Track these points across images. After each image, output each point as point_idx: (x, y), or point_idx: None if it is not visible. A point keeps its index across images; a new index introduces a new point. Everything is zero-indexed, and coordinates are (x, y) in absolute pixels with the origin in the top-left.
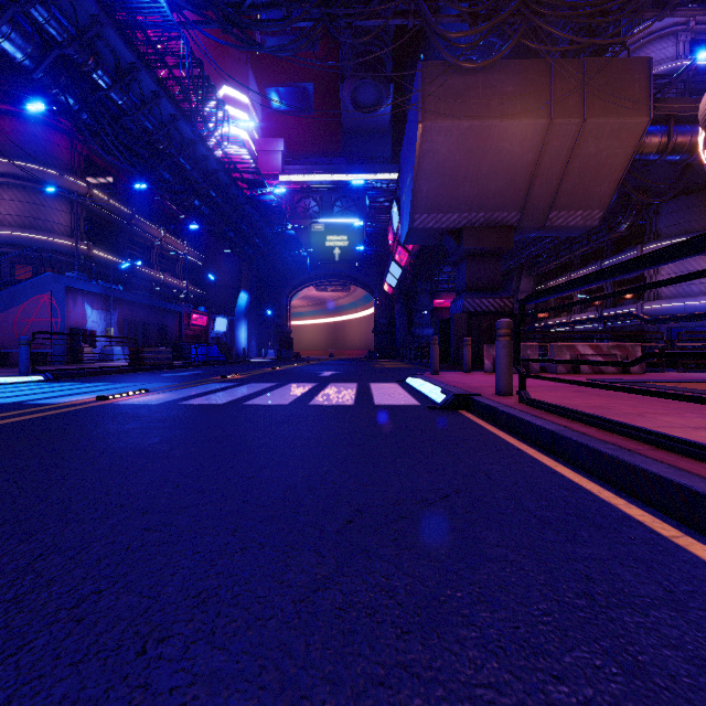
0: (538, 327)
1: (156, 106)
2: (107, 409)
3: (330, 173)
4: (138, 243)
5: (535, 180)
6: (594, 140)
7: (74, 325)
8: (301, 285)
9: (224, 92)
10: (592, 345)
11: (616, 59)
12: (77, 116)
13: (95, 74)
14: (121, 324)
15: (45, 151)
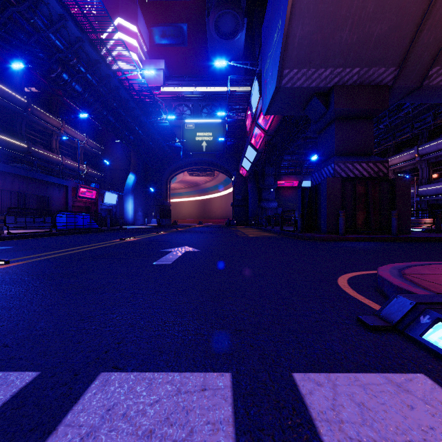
0: None
1: None
2: None
3: (199, 86)
4: (38, 130)
5: (425, 22)
6: None
7: None
8: (177, 170)
9: (118, 22)
10: None
11: None
12: None
13: None
14: None
15: None
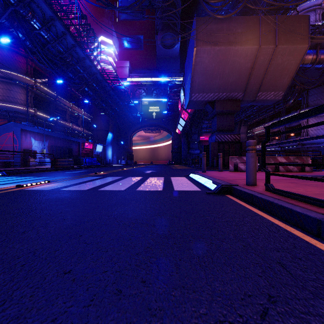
0: (283, 142)
1: (64, 39)
2: (15, 194)
3: (151, 77)
4: (59, 109)
5: (251, 76)
6: (280, 56)
7: (25, 148)
8: (137, 129)
9: (101, 39)
10: (285, 157)
11: (292, 15)
12: (24, 43)
13: (32, 21)
14: (50, 148)
15: (13, 64)
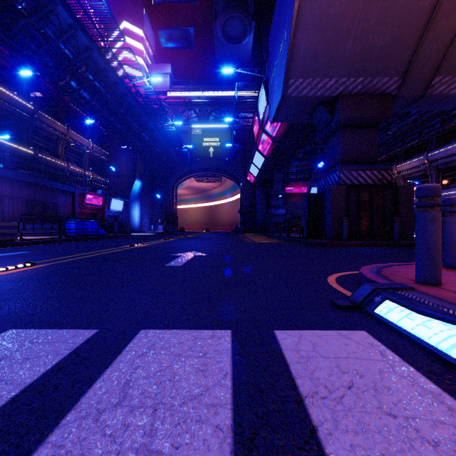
0: None
1: None
2: None
3: (206, 90)
4: (44, 136)
5: (427, 34)
6: None
7: None
8: (184, 176)
9: (124, 26)
10: None
11: None
12: None
13: None
14: None
15: None
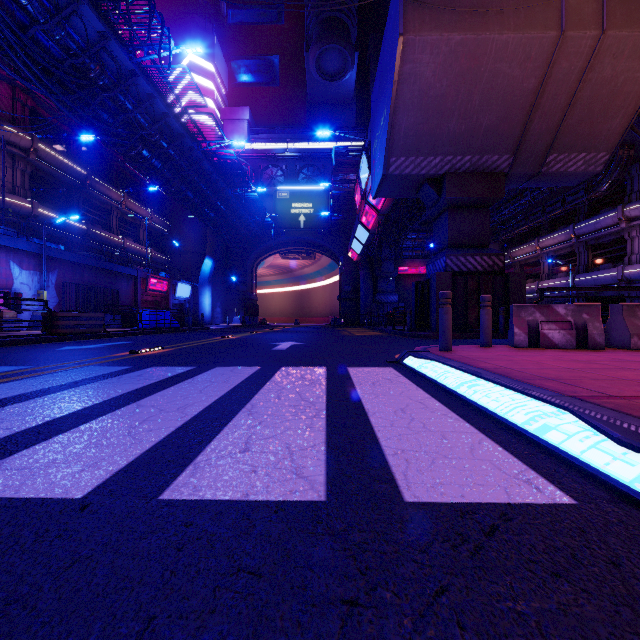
0: None
1: (78, 18)
2: None
3: (295, 141)
4: (96, 205)
5: (535, 113)
6: (611, 60)
7: None
8: (267, 252)
9: (189, 59)
10: None
11: None
12: None
13: None
14: (61, 287)
15: None
